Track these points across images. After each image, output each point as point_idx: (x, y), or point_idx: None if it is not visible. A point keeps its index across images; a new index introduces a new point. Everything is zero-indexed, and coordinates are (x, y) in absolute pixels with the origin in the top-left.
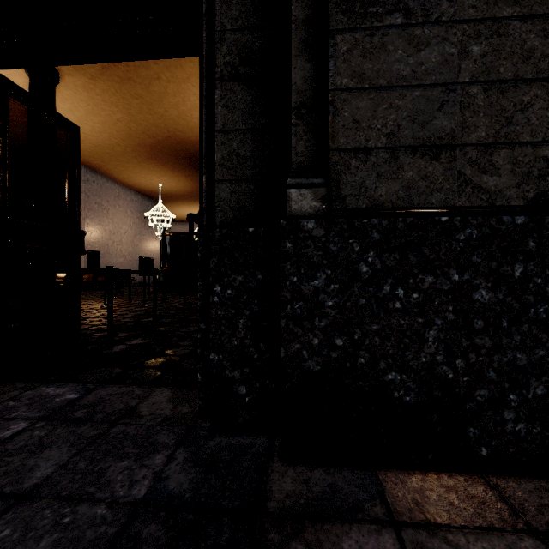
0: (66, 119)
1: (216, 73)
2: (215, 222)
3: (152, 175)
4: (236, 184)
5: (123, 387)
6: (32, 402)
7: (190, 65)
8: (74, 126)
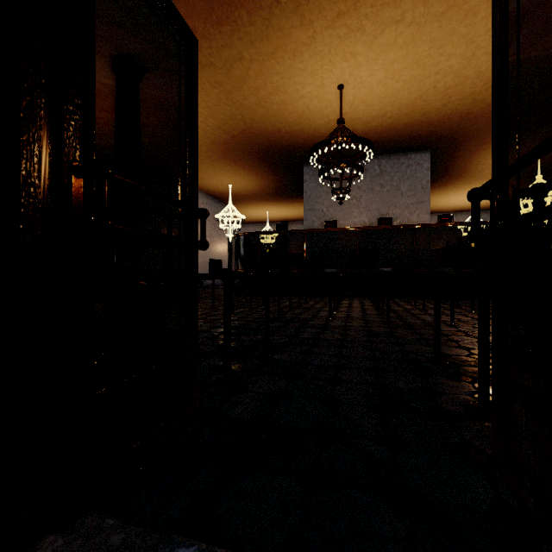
0: (180, 17)
1: None
2: None
3: (223, 175)
4: None
5: None
6: None
7: (277, 35)
8: (189, 34)
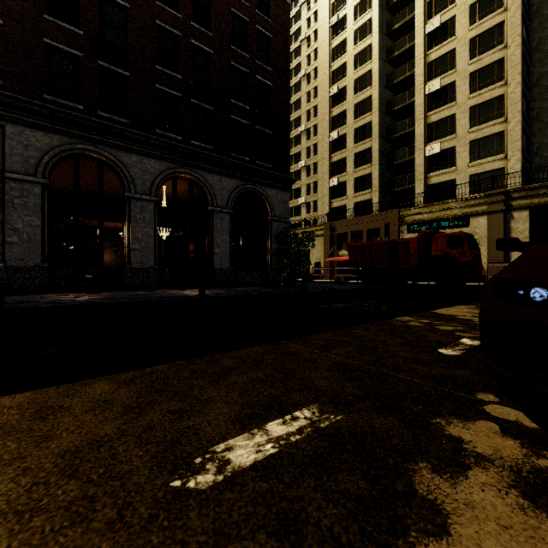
0: None
1: None
2: None
3: None
4: None
5: None
6: None
7: None
8: None
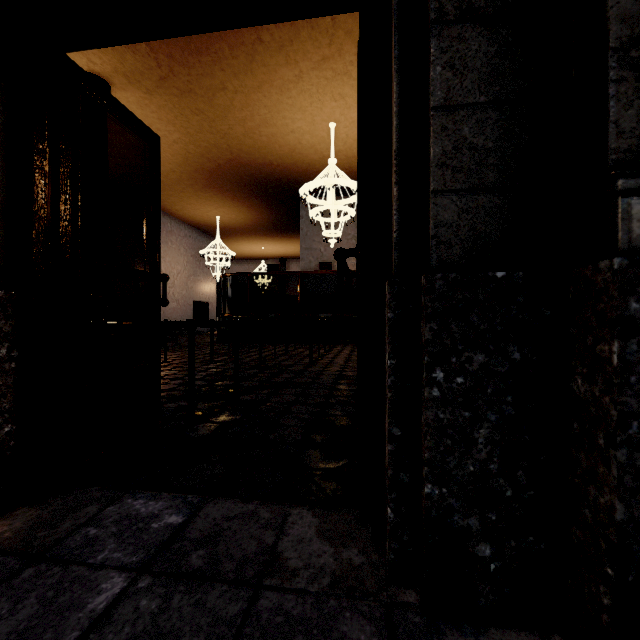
0: (145, 126)
1: (432, 10)
2: (430, 262)
3: (209, 206)
4: (468, 197)
5: (240, 503)
6: (120, 530)
7: (262, 70)
8: (153, 135)
